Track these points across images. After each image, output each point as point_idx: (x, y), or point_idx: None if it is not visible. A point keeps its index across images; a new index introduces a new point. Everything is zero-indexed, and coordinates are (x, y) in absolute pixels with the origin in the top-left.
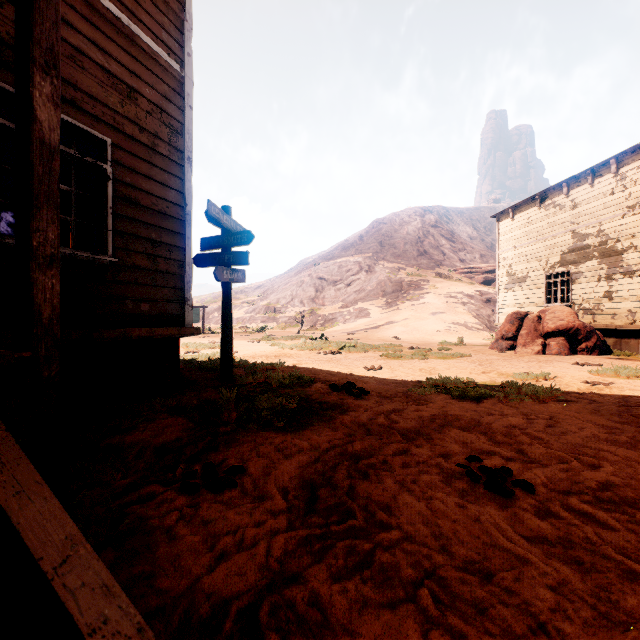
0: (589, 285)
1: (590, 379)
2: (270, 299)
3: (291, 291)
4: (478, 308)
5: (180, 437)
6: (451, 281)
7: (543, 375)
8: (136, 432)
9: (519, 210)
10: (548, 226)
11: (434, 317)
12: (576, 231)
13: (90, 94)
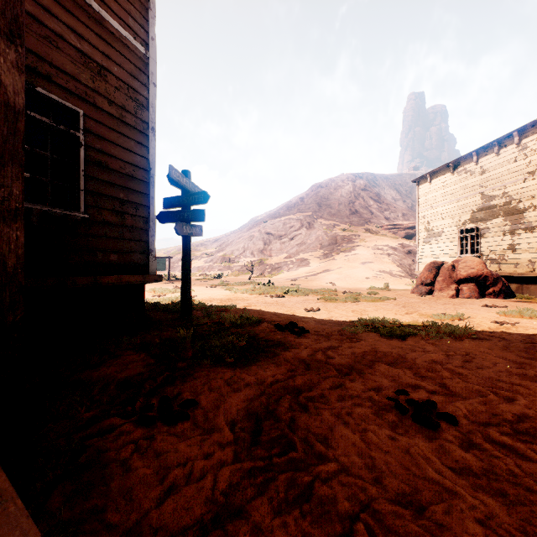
0: (495, 239)
1: (498, 319)
2: (226, 251)
3: (243, 244)
4: (401, 258)
5: (142, 372)
6: (378, 236)
7: (458, 316)
8: (103, 368)
9: (436, 175)
10: (460, 189)
11: (364, 266)
12: (484, 193)
13: (64, 70)
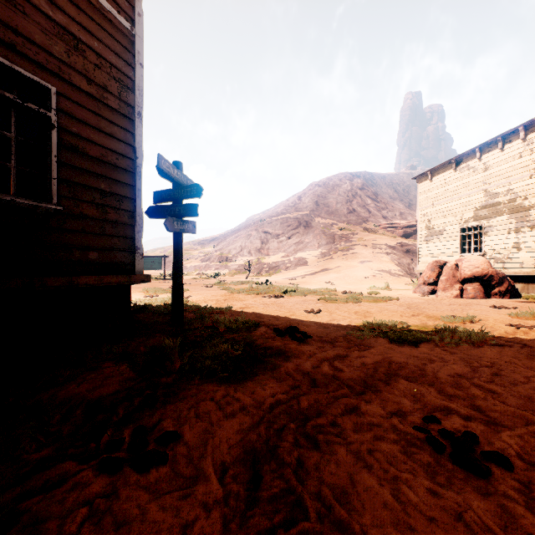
0: (499, 237)
1: (512, 322)
2: (223, 250)
3: (240, 243)
4: (399, 257)
5: (118, 390)
6: (376, 234)
7: (469, 318)
8: (72, 385)
9: (437, 173)
10: (463, 186)
11: (362, 265)
12: (488, 190)
13: (32, 40)
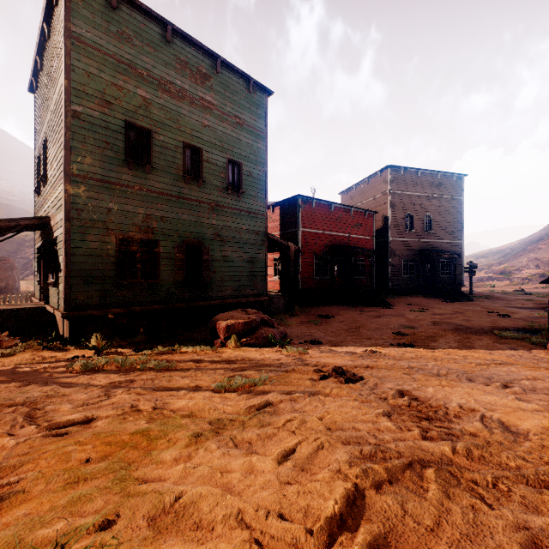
0: None
1: None
2: (506, 263)
3: (527, 257)
4: None
5: None
6: None
7: None
8: None
9: None
10: None
11: None
12: None
13: None
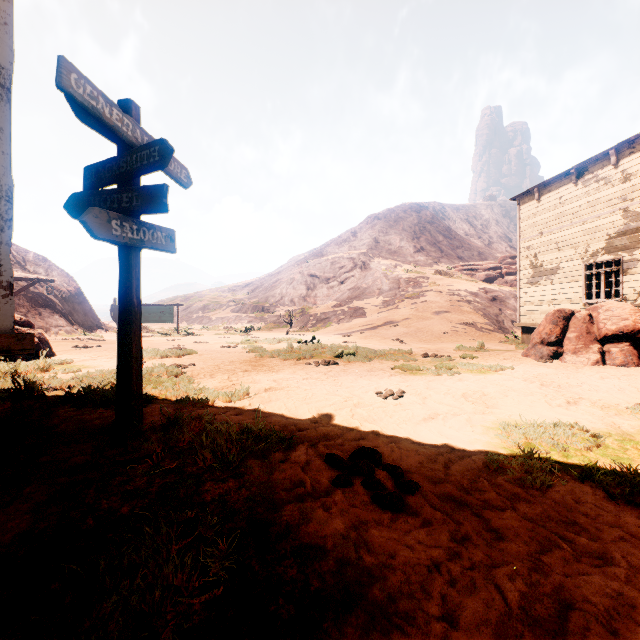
0: None
1: None
2: (258, 297)
3: (281, 289)
4: (484, 307)
5: None
6: (452, 278)
7: None
8: None
9: (547, 189)
10: (588, 205)
11: (438, 317)
12: (629, 209)
13: None
